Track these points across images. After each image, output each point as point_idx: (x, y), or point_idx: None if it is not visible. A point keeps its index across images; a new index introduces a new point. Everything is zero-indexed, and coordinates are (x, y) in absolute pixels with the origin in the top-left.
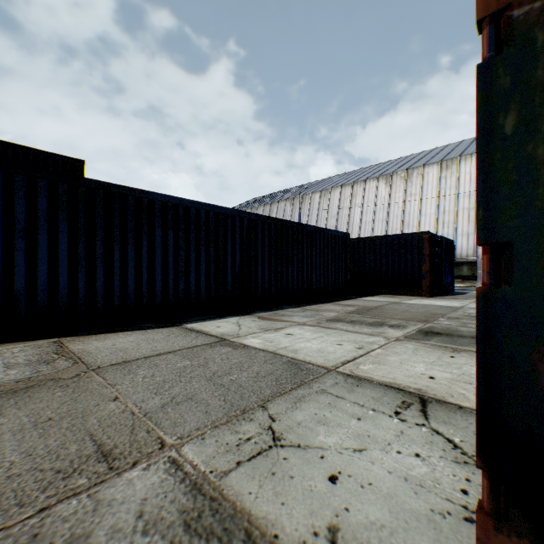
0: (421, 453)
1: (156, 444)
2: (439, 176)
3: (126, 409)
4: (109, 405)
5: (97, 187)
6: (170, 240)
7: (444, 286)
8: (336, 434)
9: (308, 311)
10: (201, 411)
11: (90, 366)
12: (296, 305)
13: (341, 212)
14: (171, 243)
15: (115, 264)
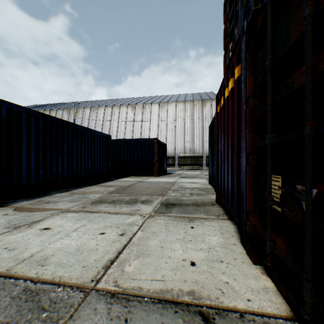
0: None
1: None
2: (159, 110)
3: None
4: None
5: None
6: None
7: (163, 169)
8: None
9: (75, 195)
10: None
11: None
12: (65, 189)
13: (105, 123)
14: None
15: None
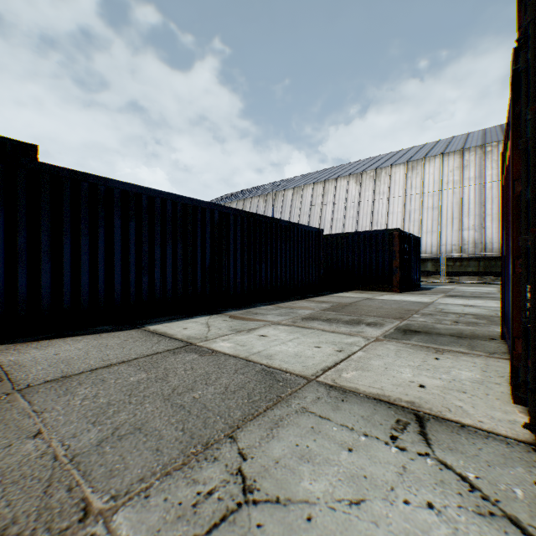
0: (434, 501)
1: (77, 513)
2: (406, 176)
3: (47, 450)
4: (25, 444)
5: (42, 170)
6: (131, 233)
7: (412, 281)
8: (324, 477)
9: (282, 309)
10: (149, 449)
11: (17, 385)
12: (269, 302)
13: (313, 209)
14: (132, 236)
15: (64, 259)
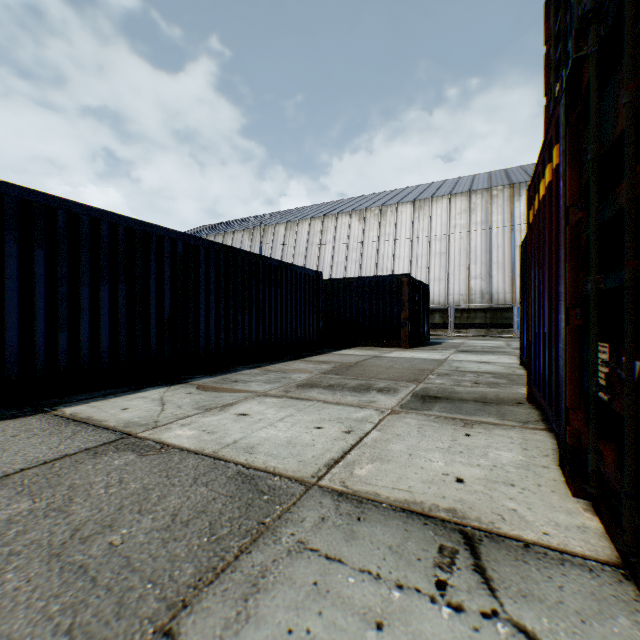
0: None
1: None
2: (413, 216)
3: None
4: None
5: None
6: (38, 267)
7: (422, 335)
8: None
9: (271, 373)
10: None
11: None
12: (255, 364)
13: (310, 249)
14: (40, 271)
15: None
